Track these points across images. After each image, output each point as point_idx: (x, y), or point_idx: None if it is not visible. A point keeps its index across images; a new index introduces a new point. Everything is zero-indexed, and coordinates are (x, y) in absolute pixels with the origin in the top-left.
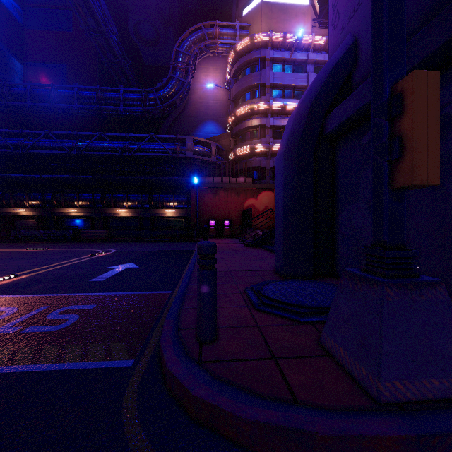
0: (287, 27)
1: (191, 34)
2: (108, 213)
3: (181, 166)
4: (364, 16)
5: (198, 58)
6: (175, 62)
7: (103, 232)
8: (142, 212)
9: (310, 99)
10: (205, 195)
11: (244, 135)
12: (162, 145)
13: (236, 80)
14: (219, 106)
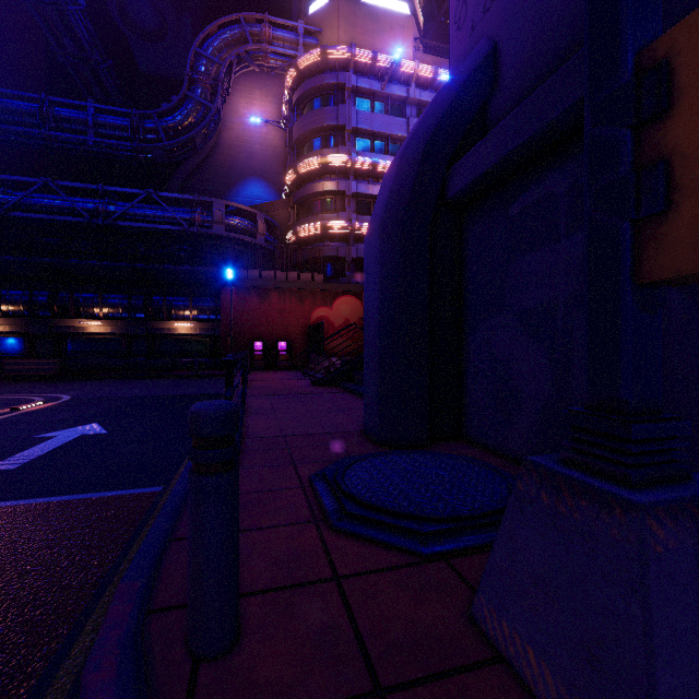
0: (377, 44)
1: (223, 30)
2: (63, 328)
3: (203, 249)
4: (508, 7)
5: (234, 70)
6: (194, 72)
7: (51, 361)
8: (131, 327)
9: (424, 135)
10: (247, 300)
11: (312, 206)
12: (168, 211)
13: (298, 115)
14: (270, 156)
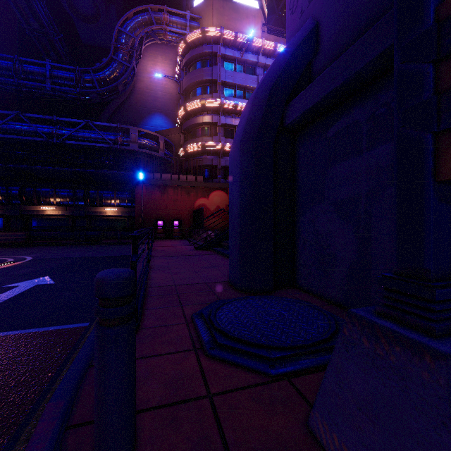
0: (238, 27)
1: (136, 15)
2: (29, 211)
3: (124, 159)
4: None
5: (144, 42)
6: (117, 43)
7: (20, 234)
8: (75, 211)
9: (270, 82)
10: (152, 193)
11: (195, 132)
12: (100, 134)
13: (186, 73)
14: (168, 99)
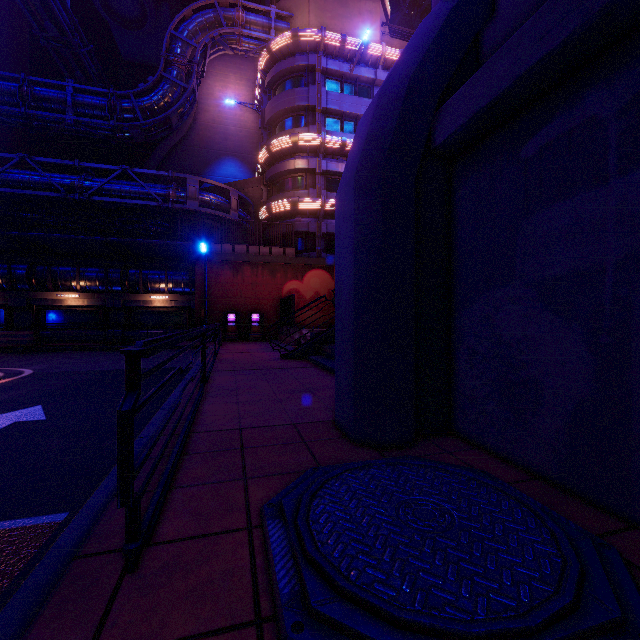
0: (346, 28)
1: (198, 13)
2: (41, 300)
3: (178, 224)
4: None
5: (208, 53)
6: (169, 53)
7: (25, 333)
8: (107, 299)
9: (408, 67)
10: (221, 274)
11: (283, 183)
12: (143, 187)
13: (270, 97)
14: (244, 137)
